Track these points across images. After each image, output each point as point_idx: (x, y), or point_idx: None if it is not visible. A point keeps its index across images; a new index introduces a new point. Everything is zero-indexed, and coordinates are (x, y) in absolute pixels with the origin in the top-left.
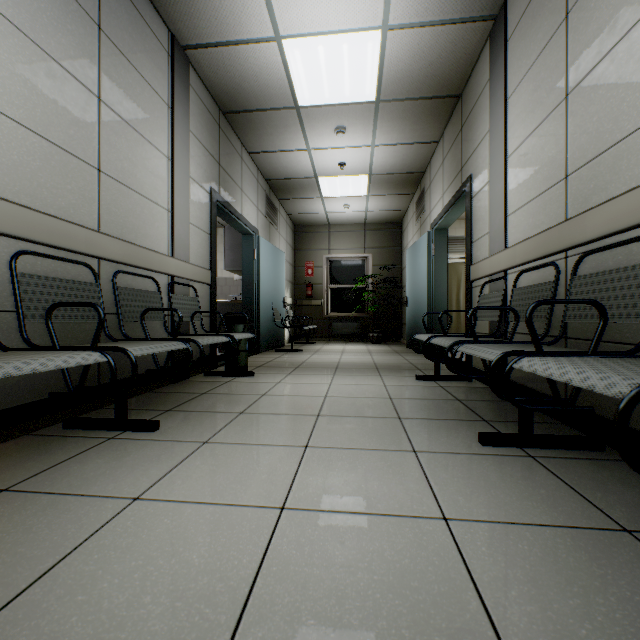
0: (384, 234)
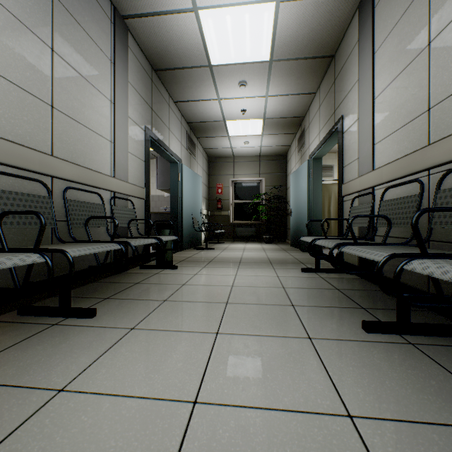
0: (274, 163)
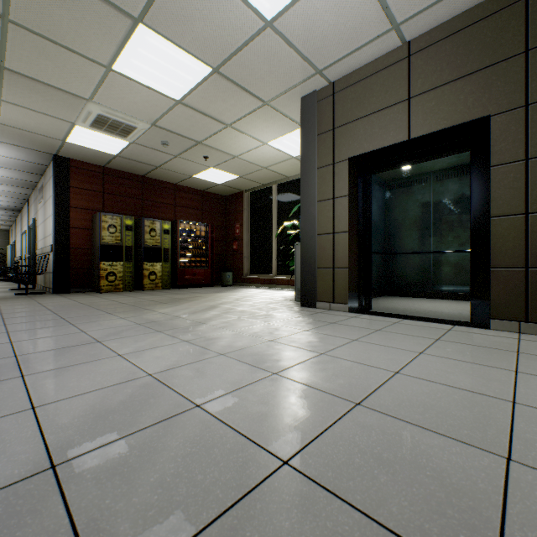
0: (1, 234)
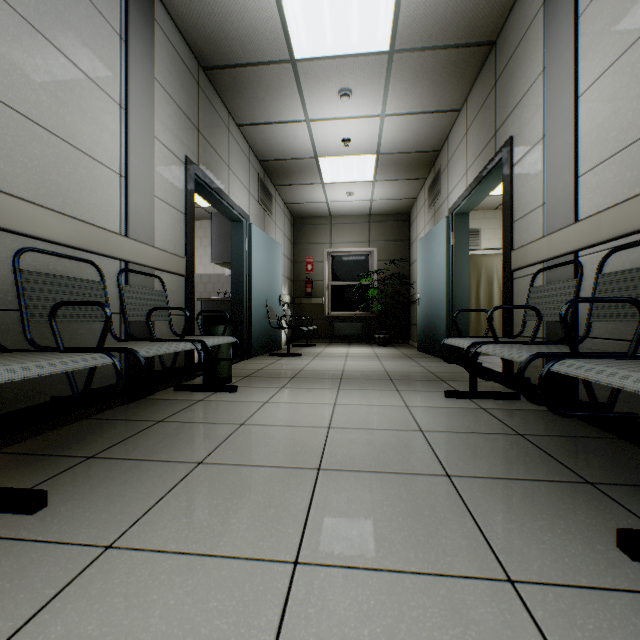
0: (390, 226)
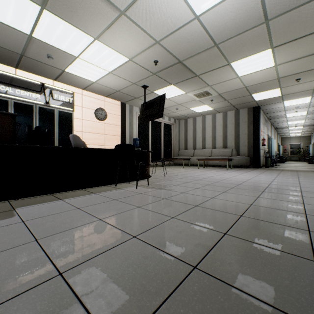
0: (305, 138)
